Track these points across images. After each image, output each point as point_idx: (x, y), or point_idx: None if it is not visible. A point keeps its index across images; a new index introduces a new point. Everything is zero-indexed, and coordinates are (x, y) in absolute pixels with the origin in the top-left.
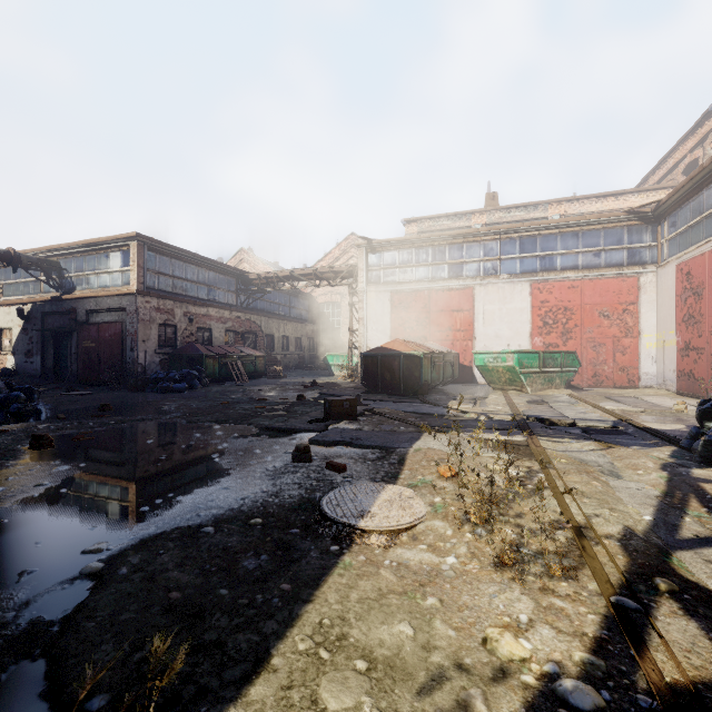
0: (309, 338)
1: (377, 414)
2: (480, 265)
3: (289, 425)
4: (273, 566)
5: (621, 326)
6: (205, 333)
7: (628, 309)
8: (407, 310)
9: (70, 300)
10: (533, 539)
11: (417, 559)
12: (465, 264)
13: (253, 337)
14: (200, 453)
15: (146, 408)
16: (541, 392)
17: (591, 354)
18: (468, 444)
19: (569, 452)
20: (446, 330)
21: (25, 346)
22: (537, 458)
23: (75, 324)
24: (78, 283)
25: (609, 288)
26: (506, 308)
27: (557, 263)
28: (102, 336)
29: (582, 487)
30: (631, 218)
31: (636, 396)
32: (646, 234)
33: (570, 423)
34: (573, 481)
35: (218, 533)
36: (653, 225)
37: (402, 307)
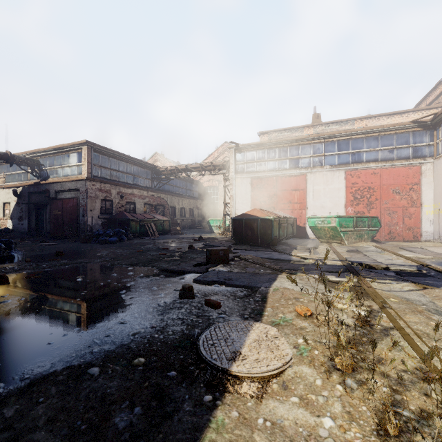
0: (198, 209)
1: (243, 259)
2: (310, 159)
3: (180, 268)
4: (144, 424)
5: (408, 199)
6: (131, 205)
7: (413, 188)
8: (262, 190)
9: (45, 184)
10: (406, 394)
11: (291, 417)
12: (300, 159)
13: (162, 208)
14: (112, 289)
15: (86, 254)
16: (354, 244)
17: (387, 218)
18: (314, 284)
19: (393, 291)
20: (288, 203)
21: (18, 214)
22: (373, 298)
23: (48, 199)
24: (50, 173)
25: (399, 174)
26: (328, 188)
27: (363, 157)
28: (65, 207)
29: (424, 328)
30: (415, 126)
31: (422, 247)
32: (426, 136)
33: (384, 267)
34: (413, 321)
35: (102, 375)
36: (431, 130)
37: (258, 188)
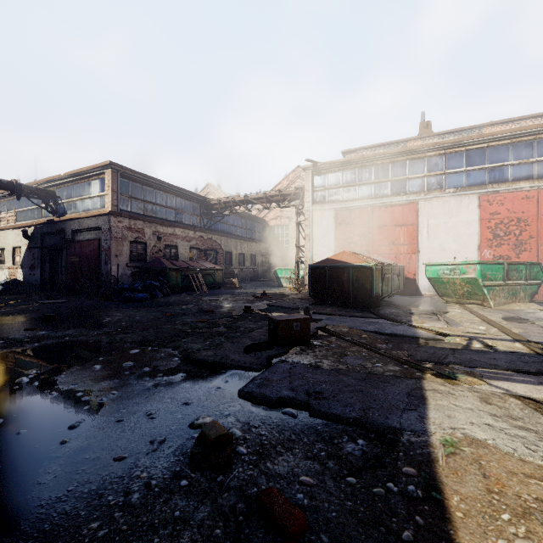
0: (262, 255)
1: (334, 335)
2: (423, 180)
3: (219, 355)
4: None
5: None
6: (172, 249)
7: None
8: (351, 226)
9: (60, 222)
10: None
11: None
12: (408, 180)
13: (214, 254)
14: (59, 415)
15: (87, 320)
16: (505, 306)
17: None
18: (537, 424)
19: None
20: (389, 244)
21: (29, 261)
22: None
23: (64, 242)
24: (68, 208)
25: None
26: (452, 221)
27: (509, 174)
28: (84, 252)
29: None
30: None
31: None
32: None
33: None
34: None
35: None
36: None
37: (345, 223)
